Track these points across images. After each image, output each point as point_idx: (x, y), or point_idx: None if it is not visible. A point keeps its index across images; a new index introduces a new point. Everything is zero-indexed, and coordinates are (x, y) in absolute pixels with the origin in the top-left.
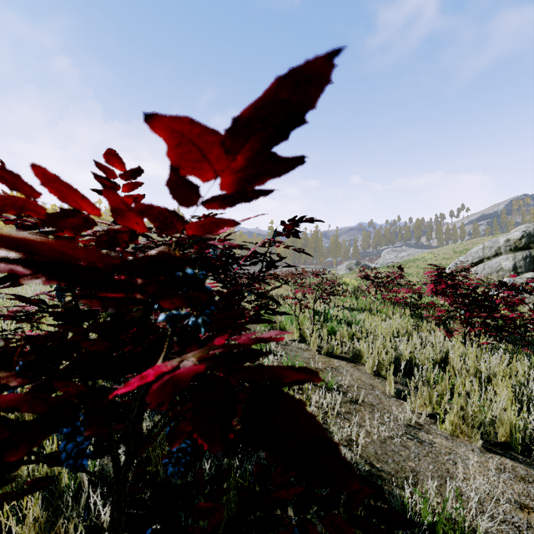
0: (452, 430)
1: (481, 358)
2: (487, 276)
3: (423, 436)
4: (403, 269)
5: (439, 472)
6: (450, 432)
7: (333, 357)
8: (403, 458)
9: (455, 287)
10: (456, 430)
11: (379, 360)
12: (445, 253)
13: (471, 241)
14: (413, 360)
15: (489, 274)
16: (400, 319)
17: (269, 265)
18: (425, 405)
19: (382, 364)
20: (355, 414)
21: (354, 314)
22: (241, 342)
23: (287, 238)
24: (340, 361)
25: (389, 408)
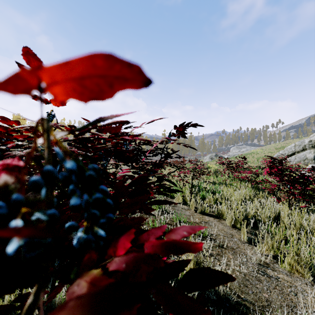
0: (289, 268)
1: (302, 217)
2: (297, 163)
3: (270, 273)
4: (246, 158)
5: (286, 302)
6: (289, 270)
7: (204, 214)
8: (259, 290)
9: (283, 170)
10: (293, 268)
11: (235, 218)
12: (269, 149)
13: (285, 142)
14: (256, 216)
15: (298, 162)
16: (245, 189)
17: (167, 156)
18: (268, 249)
19: (237, 220)
20: (222, 255)
21: (216, 187)
22: (149, 248)
23: (178, 138)
24: (209, 217)
25: (244, 251)
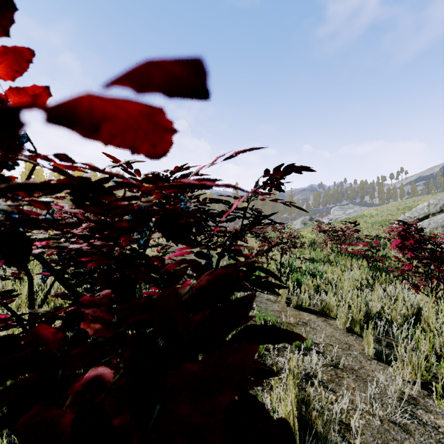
0: None
1: None
2: (433, 230)
3: (423, 416)
4: (359, 224)
5: None
6: None
7: (302, 310)
8: None
9: (423, 242)
10: None
11: (352, 317)
12: (389, 210)
13: (411, 199)
14: (382, 314)
15: (434, 229)
16: (360, 270)
17: (254, 222)
18: (412, 372)
19: (355, 320)
20: (338, 382)
21: (316, 266)
22: None
23: (268, 191)
24: (310, 315)
25: (373, 374)
